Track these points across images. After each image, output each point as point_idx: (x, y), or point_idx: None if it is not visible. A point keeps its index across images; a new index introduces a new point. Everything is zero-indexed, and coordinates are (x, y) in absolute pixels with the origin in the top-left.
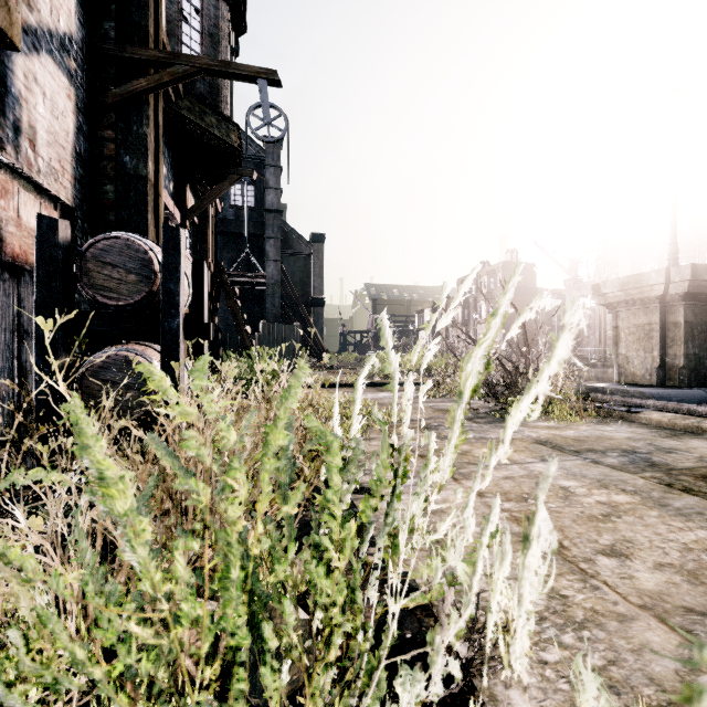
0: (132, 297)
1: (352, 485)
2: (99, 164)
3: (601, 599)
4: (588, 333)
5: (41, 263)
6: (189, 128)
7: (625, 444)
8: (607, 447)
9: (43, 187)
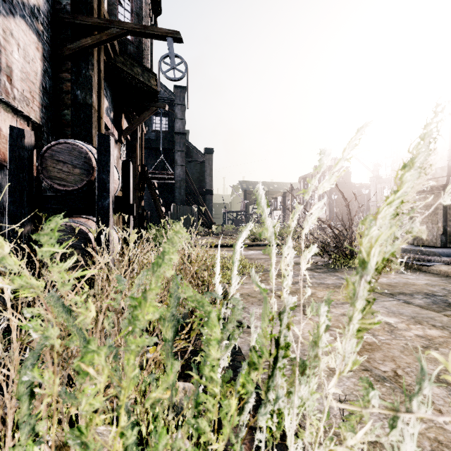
0: (77, 185)
1: (232, 343)
2: (60, 96)
3: (441, 429)
4: None
5: (12, 160)
6: (123, 76)
7: (426, 289)
8: (413, 291)
9: (18, 109)
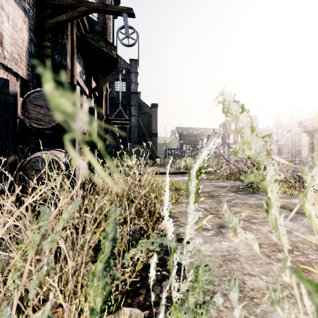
0: (51, 124)
1: None
2: (42, 59)
3: None
4: (285, 148)
5: None
6: (92, 48)
7: None
8: None
9: (8, 67)
